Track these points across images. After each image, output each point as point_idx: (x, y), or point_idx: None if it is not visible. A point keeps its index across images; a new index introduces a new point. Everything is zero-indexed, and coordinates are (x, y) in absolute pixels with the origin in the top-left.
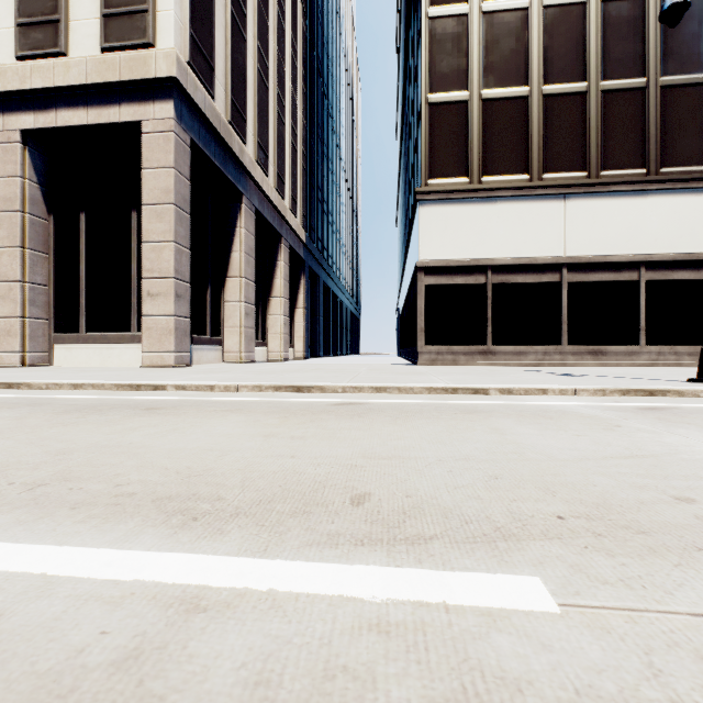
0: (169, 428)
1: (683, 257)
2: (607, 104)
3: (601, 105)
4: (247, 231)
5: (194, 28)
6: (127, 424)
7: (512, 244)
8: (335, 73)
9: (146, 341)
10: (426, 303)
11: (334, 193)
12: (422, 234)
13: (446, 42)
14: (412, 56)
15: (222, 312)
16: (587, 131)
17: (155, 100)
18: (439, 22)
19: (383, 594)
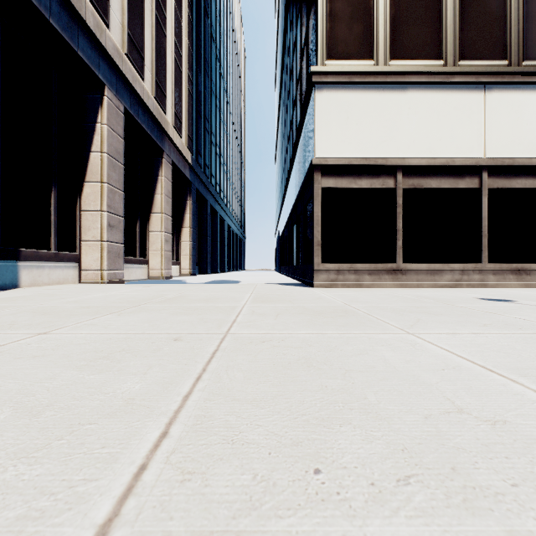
0: None
1: None
2: None
3: None
4: (112, 130)
5: None
6: None
7: (425, 141)
8: (223, 25)
9: None
10: (323, 211)
11: (221, 130)
12: (319, 125)
13: None
14: None
15: (78, 223)
16: (507, 12)
17: None
18: None
19: None
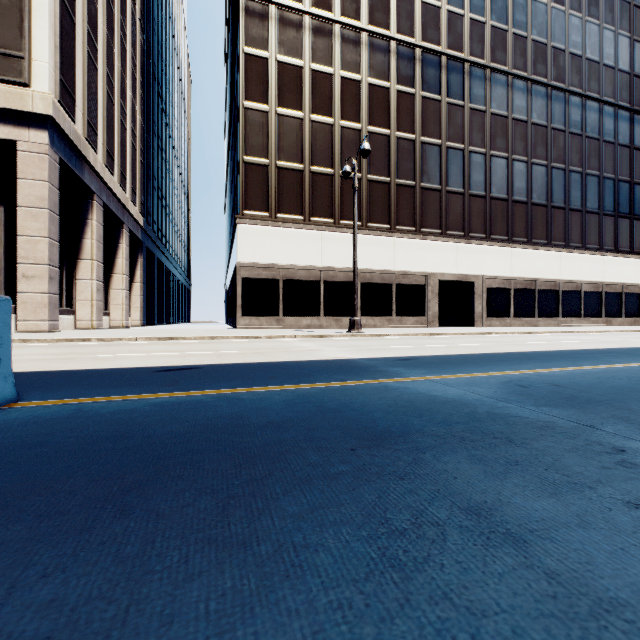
0: (137, 347)
1: (377, 271)
2: (343, 184)
3: (340, 184)
4: (98, 222)
5: (63, 73)
6: (116, 347)
7: (294, 256)
8: (168, 71)
9: (21, 312)
10: (243, 289)
11: (167, 180)
12: (240, 245)
13: (255, 126)
14: (235, 112)
15: (74, 288)
16: (333, 197)
17: (30, 127)
18: (251, 112)
19: (216, 352)
